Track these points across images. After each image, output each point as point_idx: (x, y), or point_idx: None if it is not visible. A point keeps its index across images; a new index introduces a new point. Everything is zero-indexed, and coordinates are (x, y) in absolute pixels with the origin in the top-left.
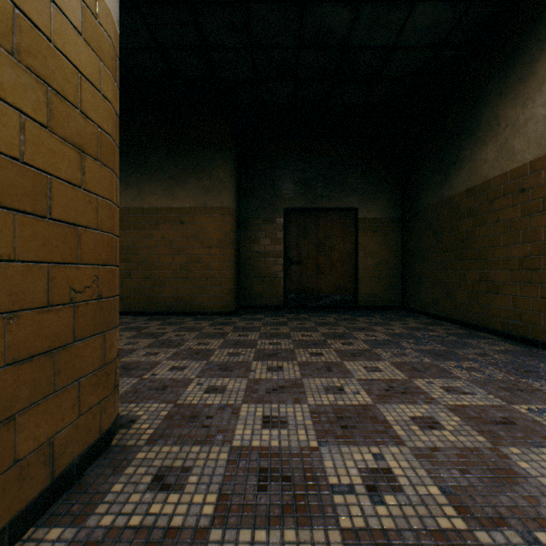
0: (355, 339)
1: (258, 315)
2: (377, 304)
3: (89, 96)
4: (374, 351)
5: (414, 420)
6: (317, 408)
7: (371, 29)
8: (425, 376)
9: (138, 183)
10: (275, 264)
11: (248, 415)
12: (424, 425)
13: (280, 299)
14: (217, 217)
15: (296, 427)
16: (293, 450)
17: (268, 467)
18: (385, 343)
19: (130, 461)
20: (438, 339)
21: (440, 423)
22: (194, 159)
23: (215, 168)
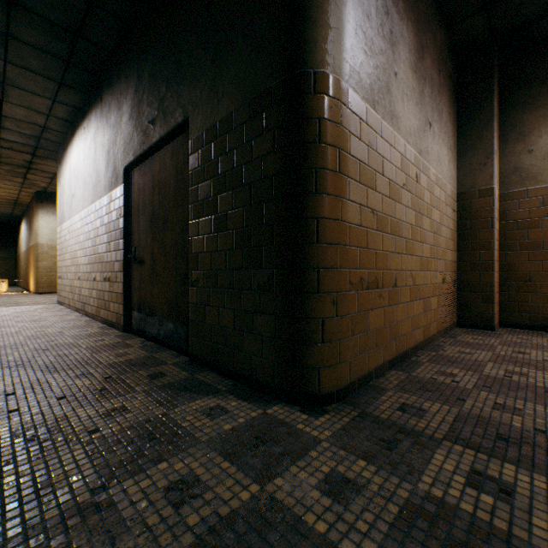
0: None
1: None
2: None
3: None
4: None
5: None
6: None
7: None
8: None
9: None
10: None
11: None
12: None
13: None
14: None
15: None
16: None
17: None
18: None
19: None
20: None
21: None
22: None
23: None
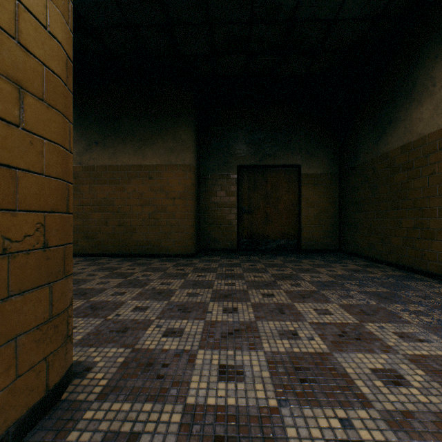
0: (302, 280)
1: (214, 257)
2: (317, 247)
3: (30, 29)
4: (322, 292)
5: (375, 373)
6: (273, 356)
7: (316, 3)
8: (375, 320)
9: (113, 145)
10: (230, 213)
11: (204, 363)
12: (387, 380)
13: (233, 243)
14: (180, 173)
15: (253, 380)
16: (252, 411)
17: (224, 435)
18: (330, 284)
19: (76, 422)
20: (378, 280)
21: (404, 378)
22: (161, 124)
23: (178, 131)
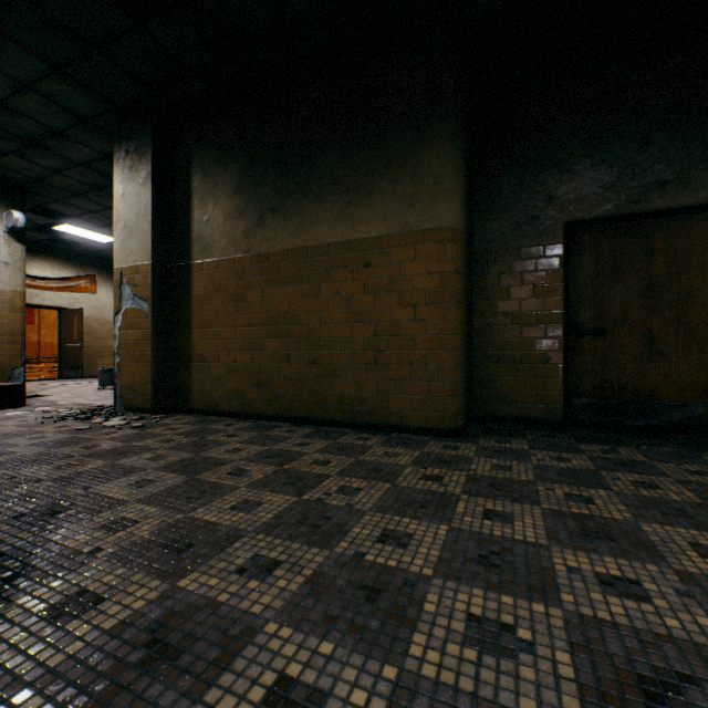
0: None
1: (511, 440)
2: None
3: None
4: None
5: None
6: None
7: None
8: None
9: (299, 208)
10: (544, 337)
11: None
12: None
13: (554, 406)
14: (429, 249)
15: None
16: None
17: None
18: None
19: None
20: None
21: None
22: (387, 149)
23: (424, 156)
